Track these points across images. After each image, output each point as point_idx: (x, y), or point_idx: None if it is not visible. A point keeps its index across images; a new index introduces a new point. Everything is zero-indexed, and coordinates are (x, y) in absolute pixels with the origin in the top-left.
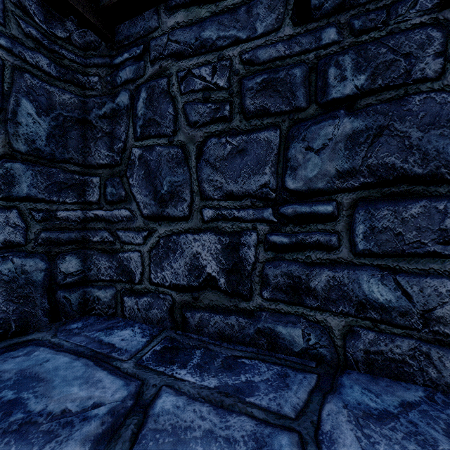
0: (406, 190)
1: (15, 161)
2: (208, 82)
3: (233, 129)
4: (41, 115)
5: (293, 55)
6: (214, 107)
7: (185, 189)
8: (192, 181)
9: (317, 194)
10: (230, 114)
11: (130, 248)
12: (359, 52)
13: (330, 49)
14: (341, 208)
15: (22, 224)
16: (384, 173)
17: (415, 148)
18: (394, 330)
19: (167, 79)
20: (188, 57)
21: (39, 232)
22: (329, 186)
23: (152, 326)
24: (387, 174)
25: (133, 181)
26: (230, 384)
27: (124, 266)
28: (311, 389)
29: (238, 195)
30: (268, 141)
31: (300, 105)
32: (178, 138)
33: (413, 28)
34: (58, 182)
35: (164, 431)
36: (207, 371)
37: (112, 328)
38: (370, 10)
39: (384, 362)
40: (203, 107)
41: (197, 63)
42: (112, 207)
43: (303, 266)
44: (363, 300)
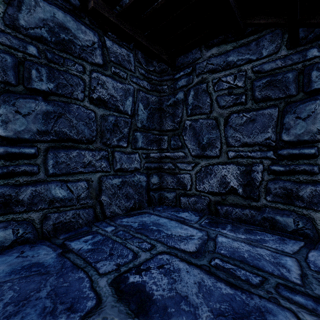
0: None
1: (137, 132)
2: (231, 84)
3: (247, 108)
4: (145, 109)
5: (287, 66)
6: (235, 97)
7: (217, 141)
8: (221, 137)
9: (303, 143)
10: (245, 101)
11: (184, 172)
12: None
13: (313, 61)
14: None
15: (139, 160)
16: None
17: None
18: None
19: (206, 84)
20: (219, 71)
21: (144, 163)
22: (312, 138)
23: (198, 212)
24: None
25: (186, 137)
26: (252, 238)
27: (181, 181)
28: (300, 246)
29: (250, 144)
30: (270, 114)
31: (292, 93)
32: (212, 114)
33: None
34: (150, 140)
35: (227, 247)
36: (237, 232)
37: (177, 211)
38: None
39: None
40: (228, 98)
41: (224, 74)
42: (174, 151)
43: (294, 183)
44: None
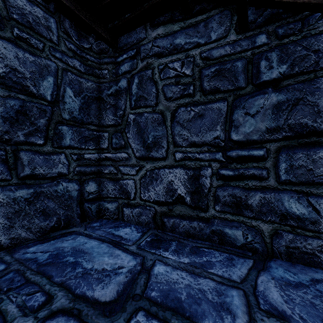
0: (315, 140)
1: (63, 125)
2: (178, 72)
3: (195, 101)
4: (76, 96)
5: (236, 53)
6: (182, 87)
7: (164, 140)
8: (168, 135)
9: (253, 143)
10: (193, 92)
11: (127, 177)
12: (282, 50)
13: (262, 49)
14: (269, 152)
15: (66, 162)
16: (300, 129)
17: (322, 113)
18: (307, 233)
19: (152, 70)
20: (165, 56)
21: (75, 167)
22: (261, 138)
23: (142, 227)
24: (301, 130)
25: (129, 135)
26: (197, 261)
27: (124, 188)
28: (249, 268)
29: (199, 144)
30: (219, 109)
31: (241, 85)
32: (158, 107)
33: (320, 33)
34: (85, 136)
35: (162, 283)
36: (181, 254)
37: (117, 226)
38: (289, 22)
39: (300, 254)
40: (175, 88)
41: (171, 60)
42: (116, 151)
43: (243, 190)
44: (285, 213)
